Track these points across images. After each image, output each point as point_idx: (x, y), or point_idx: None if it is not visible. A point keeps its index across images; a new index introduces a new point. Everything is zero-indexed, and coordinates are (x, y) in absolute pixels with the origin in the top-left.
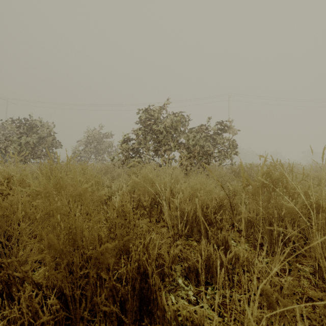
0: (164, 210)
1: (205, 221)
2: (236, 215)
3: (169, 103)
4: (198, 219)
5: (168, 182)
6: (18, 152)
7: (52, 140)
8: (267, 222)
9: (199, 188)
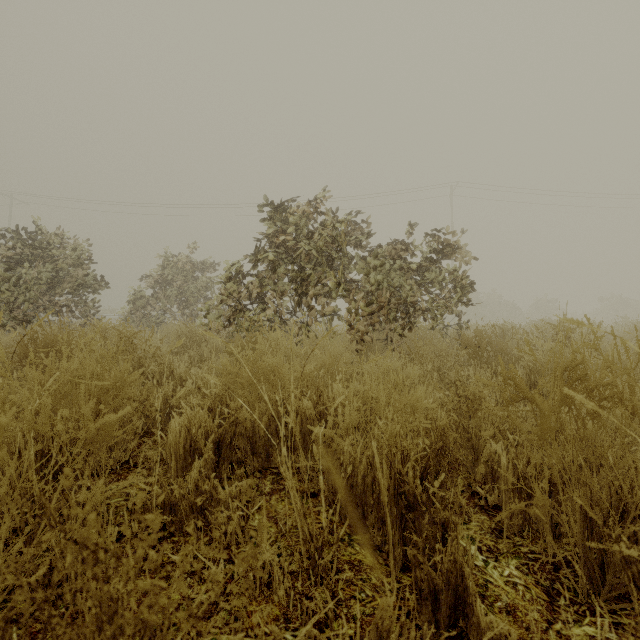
0: (282, 469)
1: (398, 496)
2: (478, 463)
3: (328, 197)
4: (380, 489)
5: (314, 372)
6: (7, 299)
7: (85, 275)
8: (578, 511)
9: (383, 400)
